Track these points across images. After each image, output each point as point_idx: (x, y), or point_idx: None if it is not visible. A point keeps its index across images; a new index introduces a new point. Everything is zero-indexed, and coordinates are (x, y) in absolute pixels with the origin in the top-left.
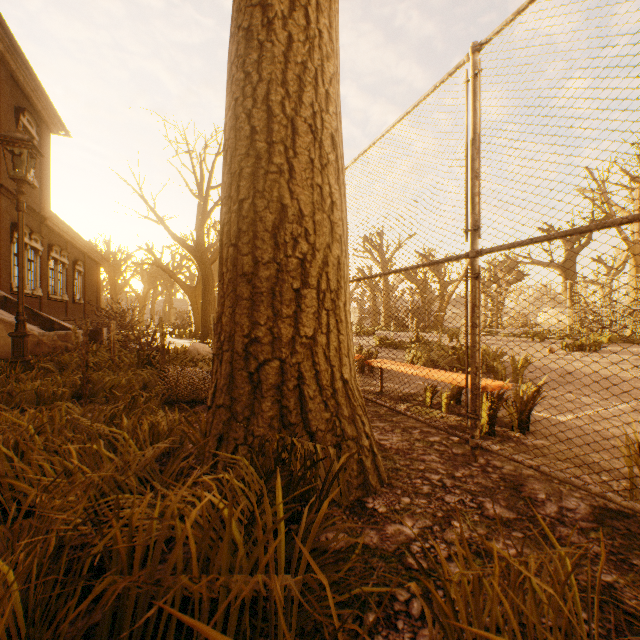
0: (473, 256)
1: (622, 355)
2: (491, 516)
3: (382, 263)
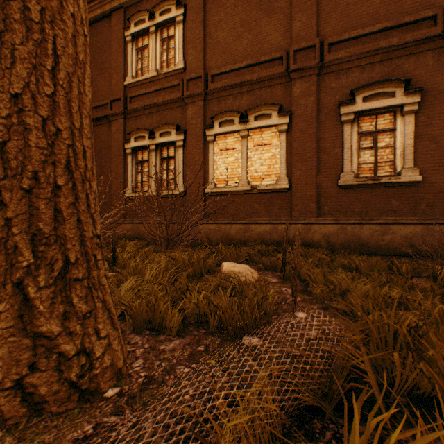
0: None
1: None
2: None
3: None
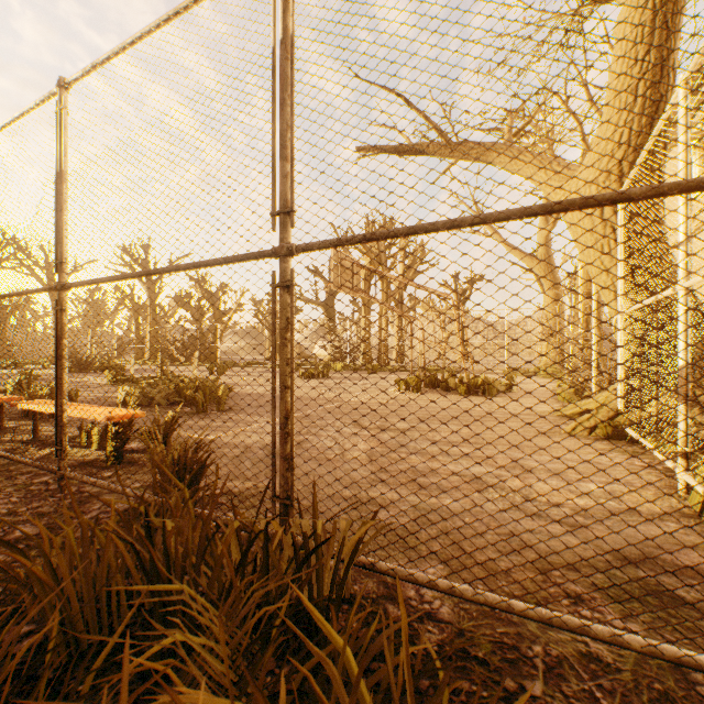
0: (60, 289)
1: (337, 380)
2: (10, 539)
3: (148, 282)
